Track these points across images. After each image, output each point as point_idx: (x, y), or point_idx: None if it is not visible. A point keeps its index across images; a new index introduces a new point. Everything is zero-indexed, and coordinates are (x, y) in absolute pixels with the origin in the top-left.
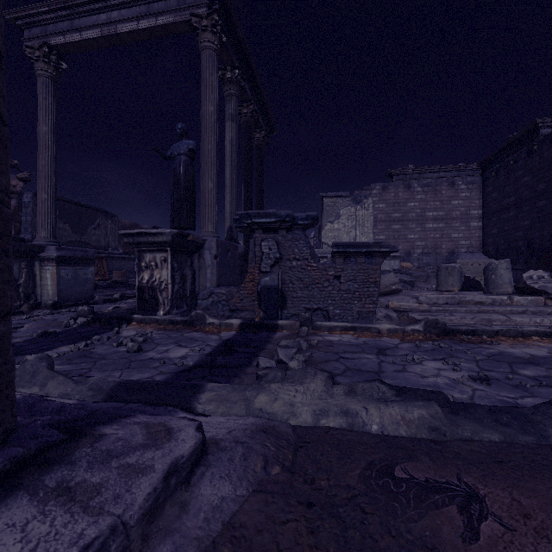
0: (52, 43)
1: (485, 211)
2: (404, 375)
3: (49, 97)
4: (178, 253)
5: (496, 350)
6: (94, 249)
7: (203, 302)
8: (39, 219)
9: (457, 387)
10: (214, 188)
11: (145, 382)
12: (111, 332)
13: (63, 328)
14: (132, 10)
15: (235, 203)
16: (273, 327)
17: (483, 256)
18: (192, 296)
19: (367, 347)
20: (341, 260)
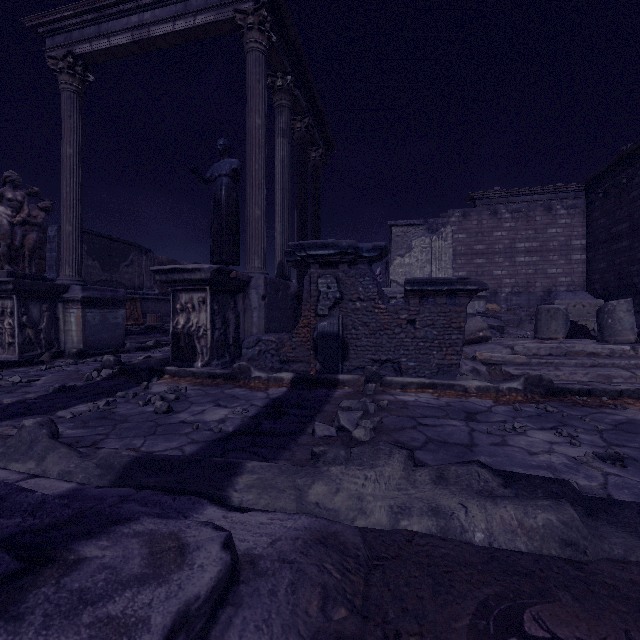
0: (77, 52)
1: (590, 241)
2: (506, 451)
3: (74, 115)
4: (218, 292)
5: (623, 417)
6: (127, 289)
7: (249, 351)
8: (63, 255)
9: (581, 470)
10: (262, 216)
11: (167, 458)
12: (139, 387)
13: (84, 381)
14: (167, 10)
15: (287, 233)
16: (333, 383)
17: (588, 296)
18: (236, 344)
19: (452, 410)
20: (417, 301)
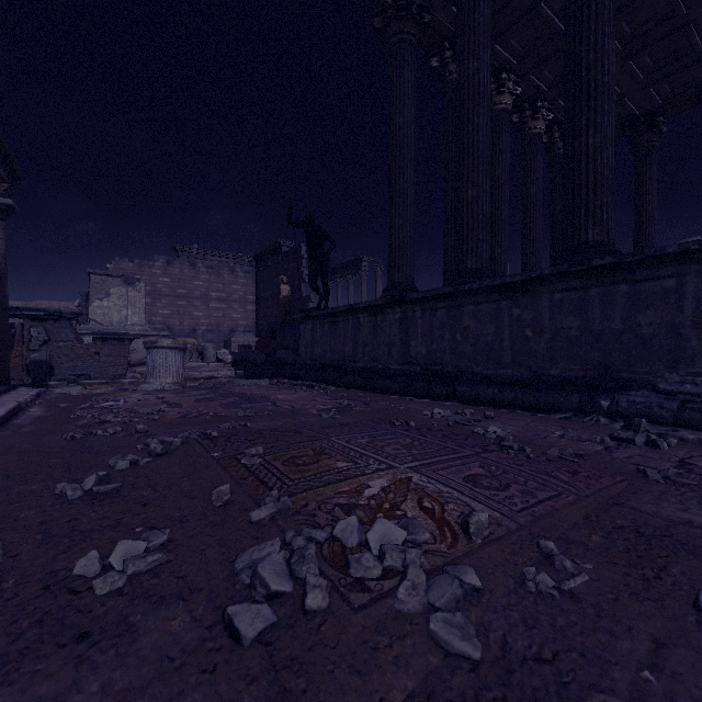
0: None
1: (257, 298)
2: None
3: None
4: None
5: None
6: None
7: None
8: None
9: None
10: None
11: None
12: None
13: None
14: None
15: None
16: (45, 386)
17: (252, 335)
18: None
19: None
20: (101, 343)
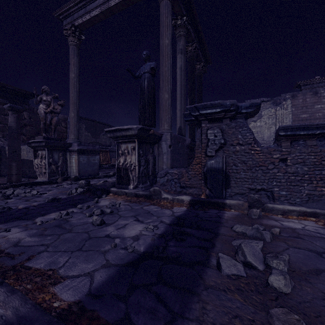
0: (76, 24)
1: None
2: None
3: (75, 57)
4: (143, 143)
5: None
6: (103, 146)
7: (161, 179)
8: (70, 128)
9: None
10: (169, 98)
11: None
12: (93, 201)
13: (67, 195)
14: None
15: (183, 110)
16: (221, 205)
17: None
18: (153, 174)
19: None
20: (288, 144)
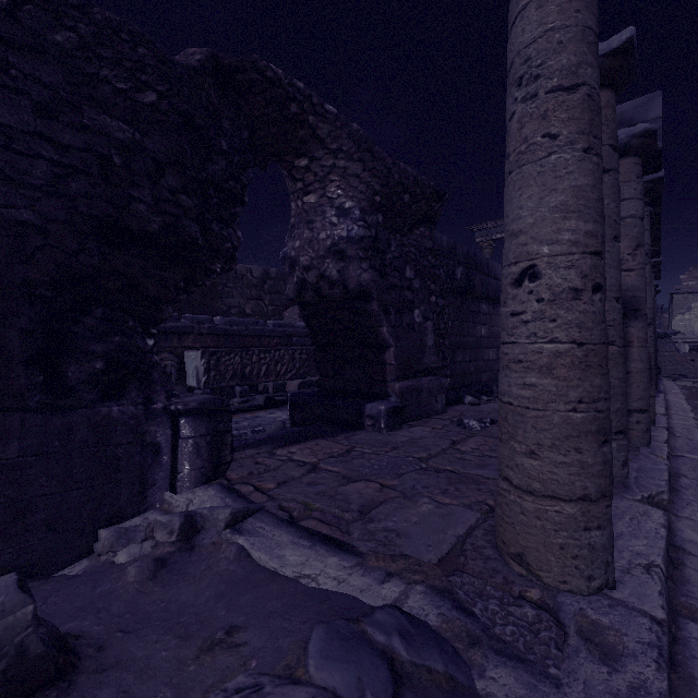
0: (493, 238)
1: None
2: None
3: None
4: None
5: None
6: None
7: None
8: None
9: None
10: None
11: None
12: None
13: None
14: None
15: None
16: None
17: None
18: None
19: None
20: (695, 353)
